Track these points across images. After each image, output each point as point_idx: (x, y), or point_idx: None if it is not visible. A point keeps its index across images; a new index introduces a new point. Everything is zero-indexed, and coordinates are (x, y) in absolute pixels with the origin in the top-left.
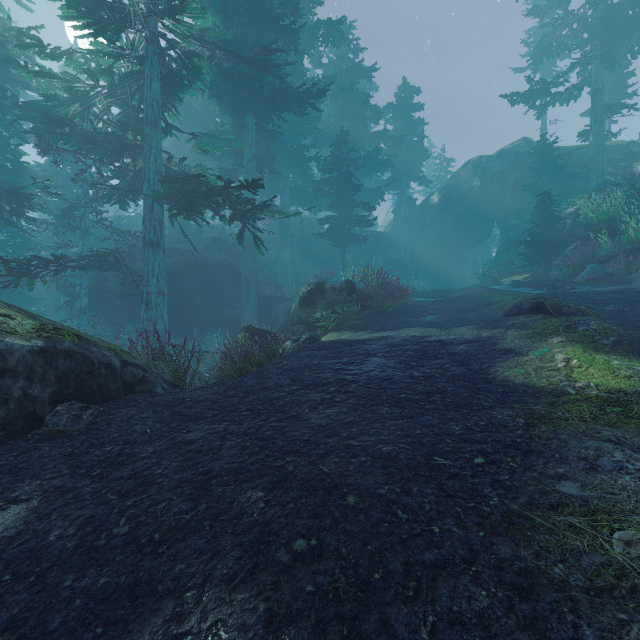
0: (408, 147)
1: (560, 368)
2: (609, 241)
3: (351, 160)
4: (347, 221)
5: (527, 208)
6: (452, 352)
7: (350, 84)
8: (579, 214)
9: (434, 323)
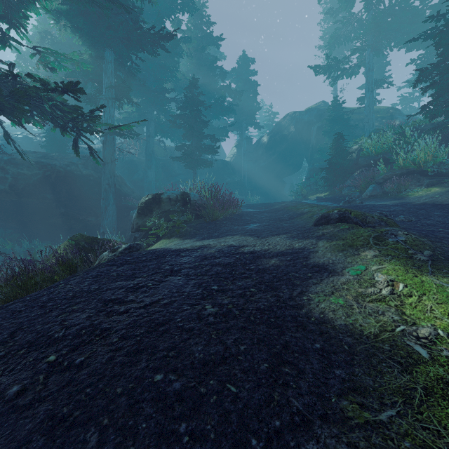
0: (246, 100)
1: (386, 297)
2: (384, 168)
3: (200, 101)
4: (197, 148)
5: (325, 147)
6: (262, 268)
7: (202, 46)
8: (362, 149)
9: (254, 231)
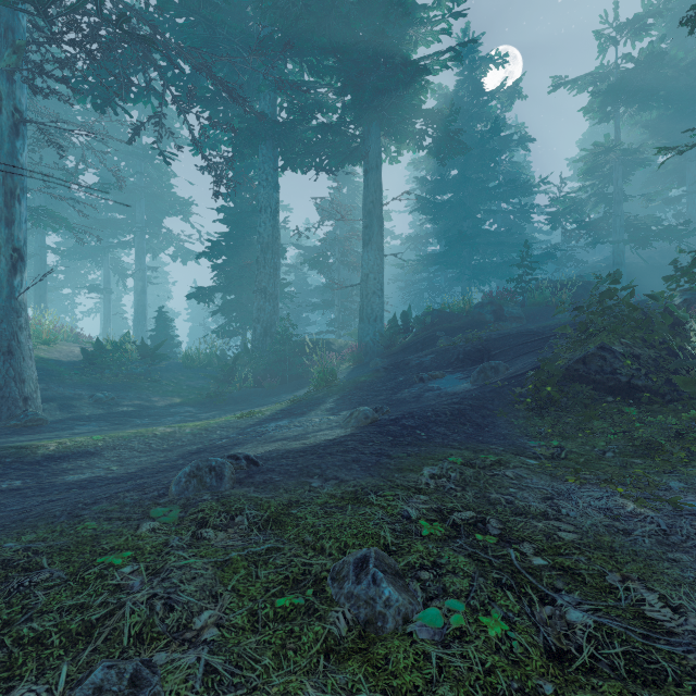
0: None
1: None
2: None
3: None
4: None
5: None
6: None
7: None
8: None
9: None
